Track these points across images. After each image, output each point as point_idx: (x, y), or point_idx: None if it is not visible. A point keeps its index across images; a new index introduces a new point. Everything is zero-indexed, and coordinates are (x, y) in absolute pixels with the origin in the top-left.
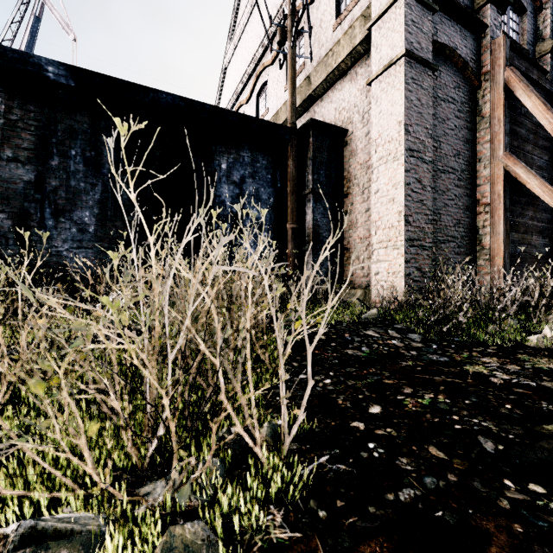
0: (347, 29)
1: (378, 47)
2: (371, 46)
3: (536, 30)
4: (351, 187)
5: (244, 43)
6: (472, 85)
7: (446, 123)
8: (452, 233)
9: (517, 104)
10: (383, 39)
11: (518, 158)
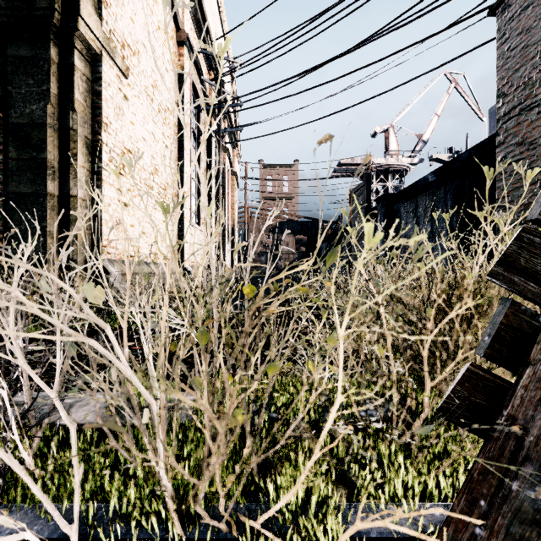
0: None
1: None
2: None
3: None
4: None
5: None
6: None
7: None
8: None
9: None
10: None
11: None
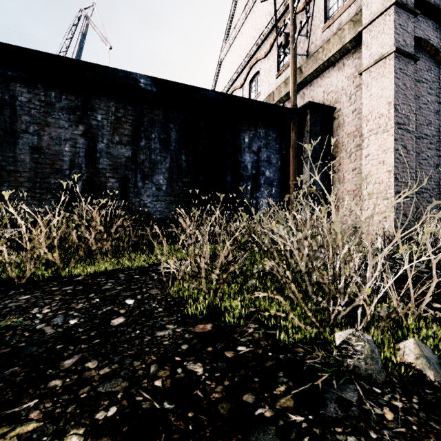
0: (337, 31)
1: (369, 46)
2: (362, 44)
3: None
4: (338, 151)
5: (239, 42)
6: (440, 67)
7: (420, 99)
8: (425, 186)
9: None
10: (373, 39)
11: None
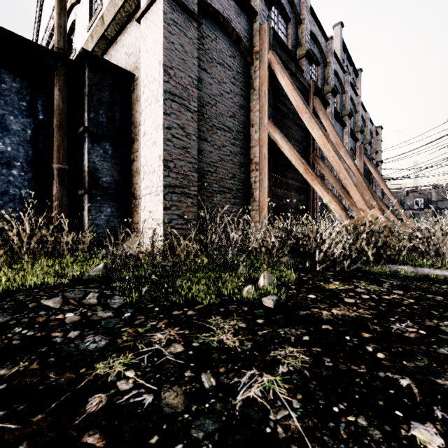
0: None
1: None
2: None
3: (297, 38)
4: (137, 132)
5: None
6: (246, 61)
7: (222, 85)
8: (228, 185)
9: (280, 85)
10: None
11: (281, 129)
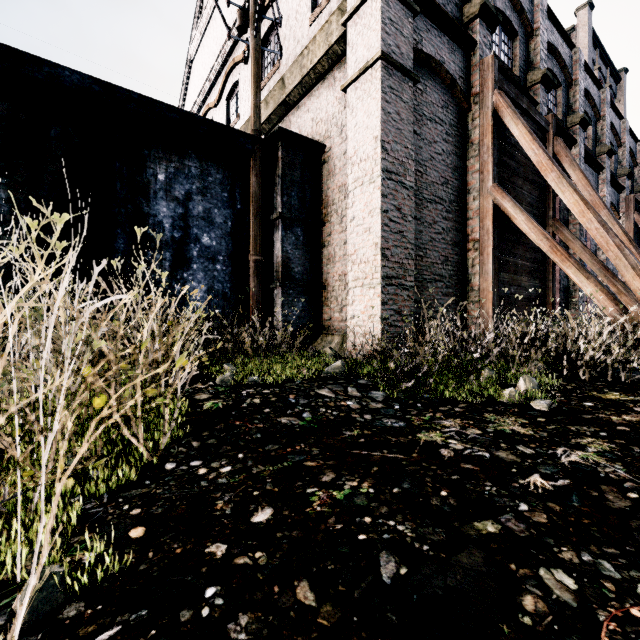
0: (324, 24)
1: (354, 47)
2: (347, 45)
3: (527, 57)
4: (329, 213)
5: (212, 32)
6: (461, 107)
7: (433, 146)
8: (439, 272)
9: (507, 132)
10: (359, 37)
11: (508, 192)
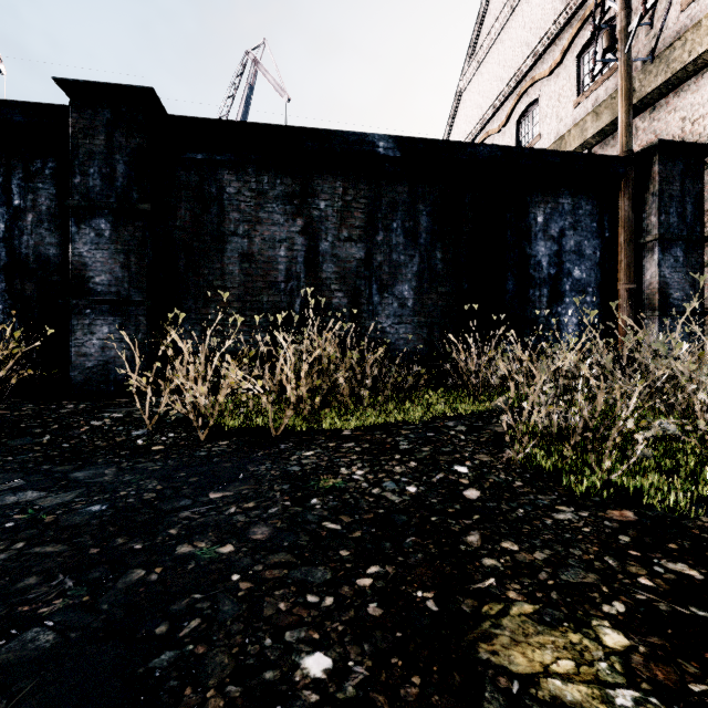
0: None
1: None
2: None
3: None
4: None
5: (497, 57)
6: None
7: None
8: None
9: None
10: None
11: None
